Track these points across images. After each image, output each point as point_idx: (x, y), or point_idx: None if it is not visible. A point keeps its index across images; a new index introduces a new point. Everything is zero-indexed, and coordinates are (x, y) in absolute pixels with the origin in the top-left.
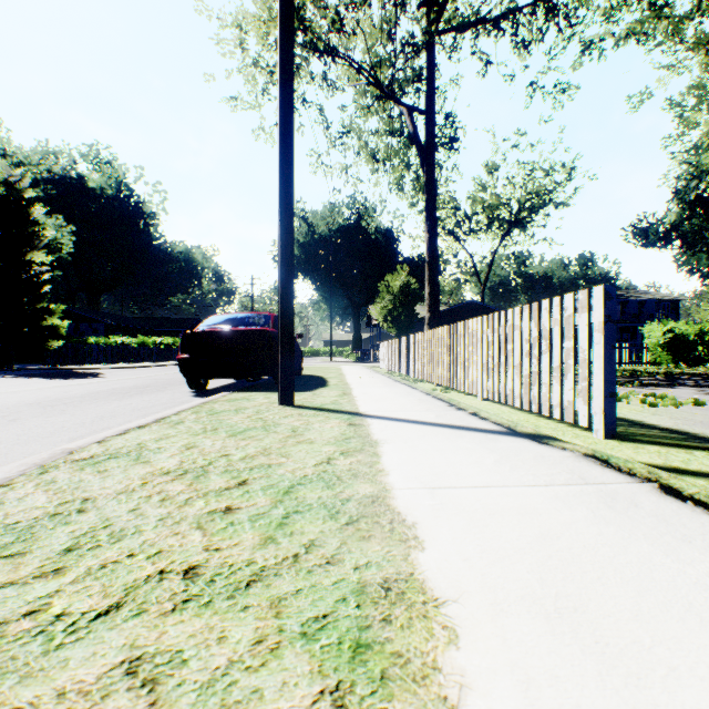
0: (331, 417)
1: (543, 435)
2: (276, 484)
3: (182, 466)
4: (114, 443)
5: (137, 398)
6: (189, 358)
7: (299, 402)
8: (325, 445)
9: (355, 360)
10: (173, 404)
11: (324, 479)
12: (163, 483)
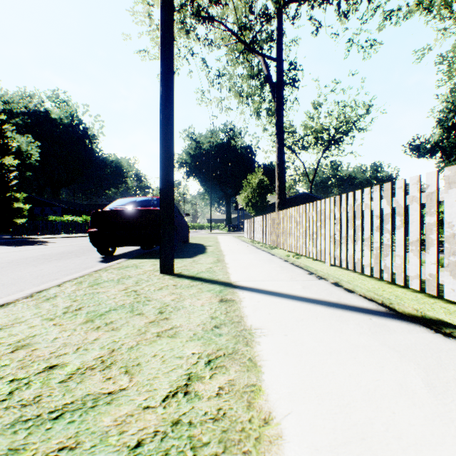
0: (204, 289)
1: (435, 320)
2: None
3: None
4: None
5: (53, 263)
6: (97, 231)
7: (179, 270)
8: (189, 342)
9: (227, 232)
10: (76, 270)
11: None
12: None
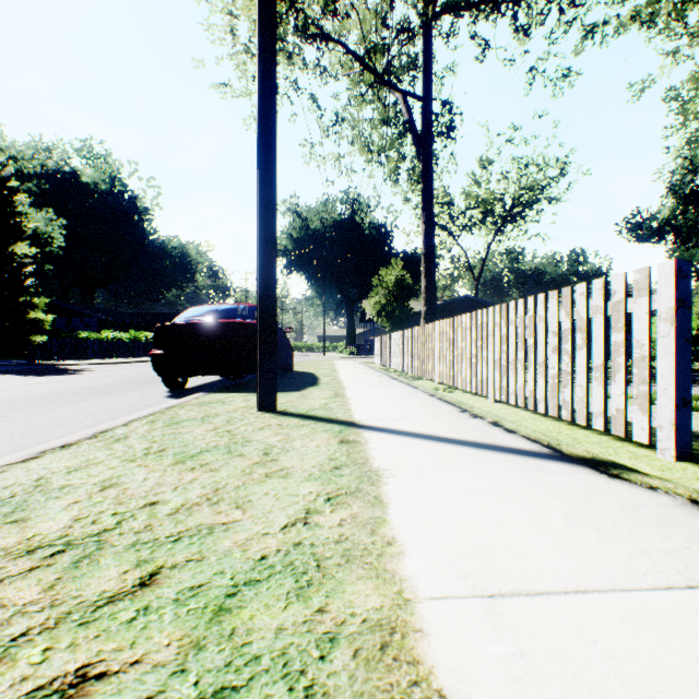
0: (318, 428)
1: (606, 462)
2: (206, 584)
3: (67, 532)
4: (4, 478)
5: (102, 399)
6: (163, 354)
7: (282, 407)
8: (304, 482)
9: (348, 355)
10: (138, 408)
11: (293, 567)
12: (5, 581)
